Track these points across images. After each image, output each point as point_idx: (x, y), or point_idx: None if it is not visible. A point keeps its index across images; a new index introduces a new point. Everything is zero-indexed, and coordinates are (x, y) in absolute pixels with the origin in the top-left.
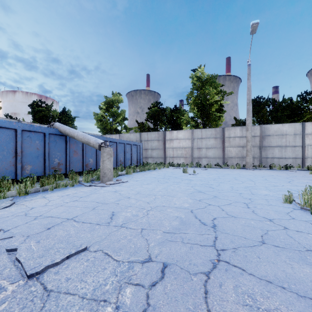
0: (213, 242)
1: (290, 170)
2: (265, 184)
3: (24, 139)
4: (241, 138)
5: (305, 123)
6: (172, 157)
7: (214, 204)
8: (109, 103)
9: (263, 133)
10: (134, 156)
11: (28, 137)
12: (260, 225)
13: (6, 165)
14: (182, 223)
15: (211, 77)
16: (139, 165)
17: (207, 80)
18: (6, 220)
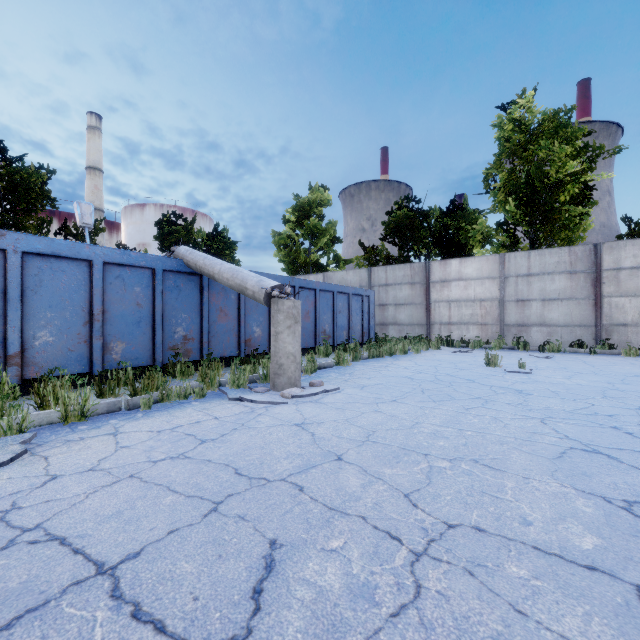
0: None
1: None
2: None
3: (108, 282)
4: None
5: None
6: (448, 324)
7: None
8: (304, 209)
9: None
10: (355, 322)
11: (118, 278)
12: None
13: (70, 343)
14: None
15: (555, 116)
16: (366, 343)
17: (545, 123)
18: None
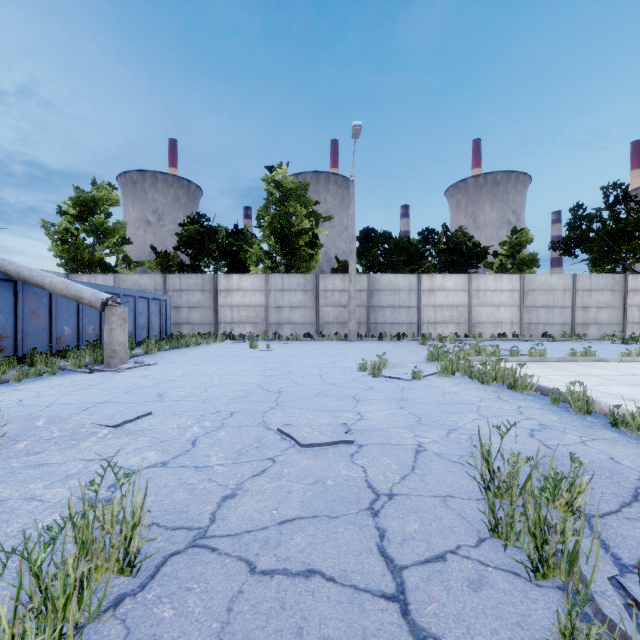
0: (275, 399)
1: (401, 340)
2: (356, 357)
3: None
4: (343, 292)
5: (421, 275)
6: (231, 323)
7: (286, 378)
8: (87, 204)
9: (371, 286)
10: (154, 322)
11: None
12: (322, 387)
13: None
14: (247, 392)
15: (299, 187)
16: (165, 339)
17: (293, 190)
18: None
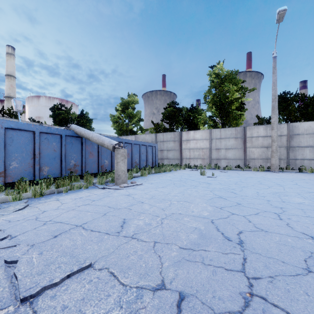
0: (241, 266)
1: None
2: (297, 190)
3: (41, 141)
4: (265, 137)
5: None
6: (189, 158)
7: (239, 214)
8: (125, 104)
9: (290, 132)
10: (149, 158)
11: (46, 139)
12: (300, 244)
13: (25, 167)
14: (201, 236)
15: (231, 73)
16: (154, 167)
17: (227, 76)
18: (16, 224)
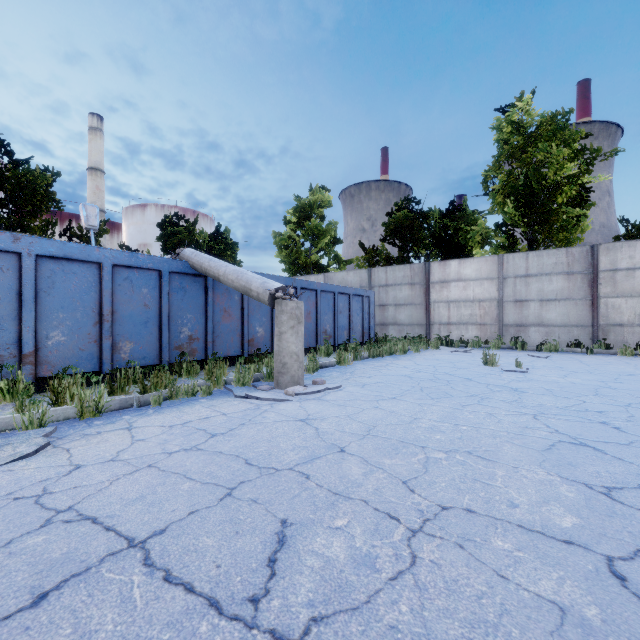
0: None
1: None
2: None
3: (117, 284)
4: None
5: None
6: (447, 324)
7: None
8: (304, 210)
9: None
10: (356, 322)
11: (126, 280)
12: None
13: (81, 342)
14: None
15: (553, 119)
16: (367, 343)
17: (543, 126)
18: None
